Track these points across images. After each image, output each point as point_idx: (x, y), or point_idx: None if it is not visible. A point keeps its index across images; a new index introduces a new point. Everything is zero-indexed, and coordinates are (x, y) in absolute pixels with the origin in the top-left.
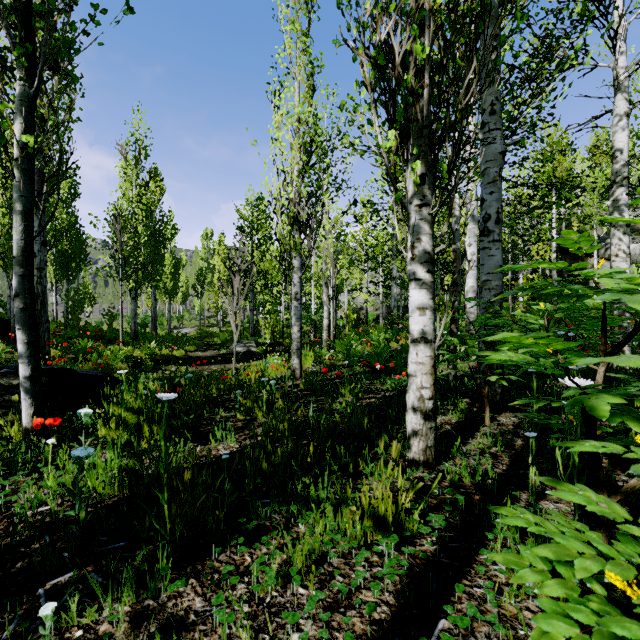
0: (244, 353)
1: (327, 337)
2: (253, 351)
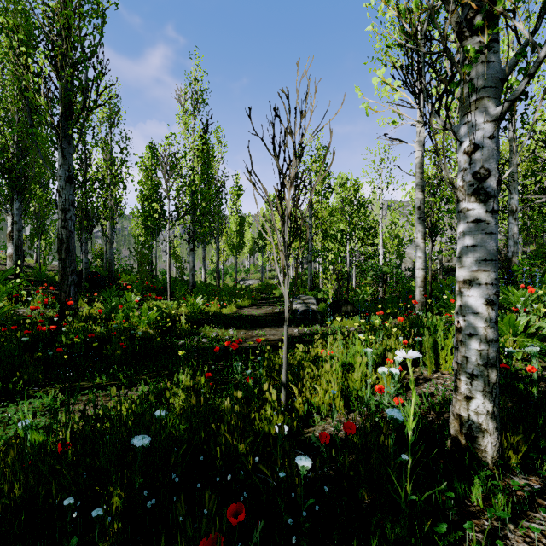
0: (302, 312)
1: (422, 296)
2: (313, 310)
